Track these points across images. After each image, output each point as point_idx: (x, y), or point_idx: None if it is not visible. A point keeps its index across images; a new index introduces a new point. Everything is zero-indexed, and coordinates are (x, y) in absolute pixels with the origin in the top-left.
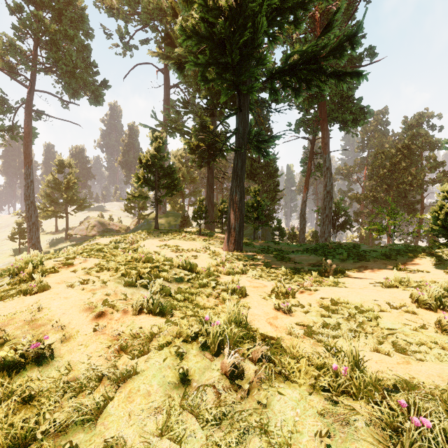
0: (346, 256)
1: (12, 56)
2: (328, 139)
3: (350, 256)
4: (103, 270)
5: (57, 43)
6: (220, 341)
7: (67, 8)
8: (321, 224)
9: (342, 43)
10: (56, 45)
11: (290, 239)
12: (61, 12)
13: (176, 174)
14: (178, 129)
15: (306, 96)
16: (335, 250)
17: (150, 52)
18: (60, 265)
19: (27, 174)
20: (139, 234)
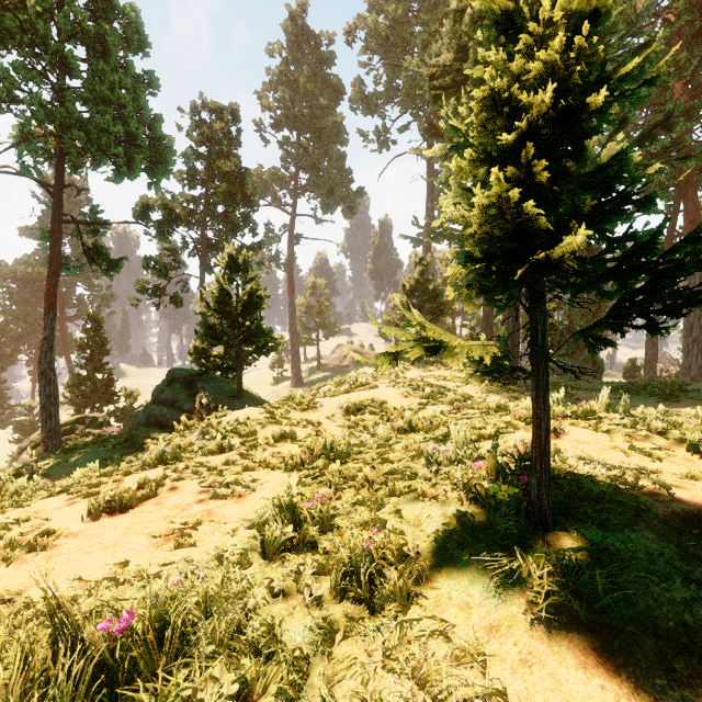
0: (652, 396)
1: (277, 186)
2: (697, 214)
3: (658, 396)
4: (397, 383)
5: (318, 166)
6: (454, 401)
7: (323, 117)
8: (684, 354)
9: (649, 132)
10: (317, 169)
11: (627, 377)
12: (321, 131)
13: (441, 297)
14: (444, 236)
15: (645, 157)
16: (645, 388)
17: (412, 149)
18: (370, 381)
19: (291, 303)
20: (403, 364)
